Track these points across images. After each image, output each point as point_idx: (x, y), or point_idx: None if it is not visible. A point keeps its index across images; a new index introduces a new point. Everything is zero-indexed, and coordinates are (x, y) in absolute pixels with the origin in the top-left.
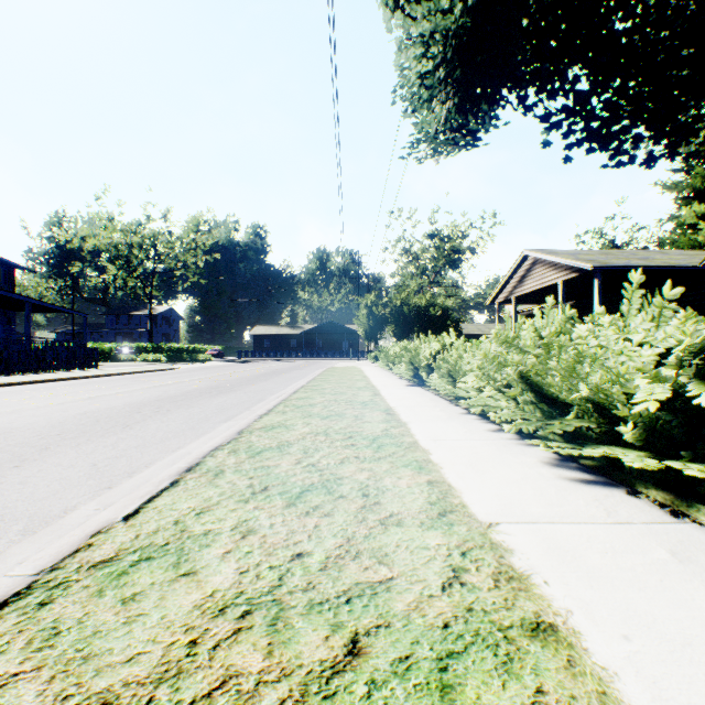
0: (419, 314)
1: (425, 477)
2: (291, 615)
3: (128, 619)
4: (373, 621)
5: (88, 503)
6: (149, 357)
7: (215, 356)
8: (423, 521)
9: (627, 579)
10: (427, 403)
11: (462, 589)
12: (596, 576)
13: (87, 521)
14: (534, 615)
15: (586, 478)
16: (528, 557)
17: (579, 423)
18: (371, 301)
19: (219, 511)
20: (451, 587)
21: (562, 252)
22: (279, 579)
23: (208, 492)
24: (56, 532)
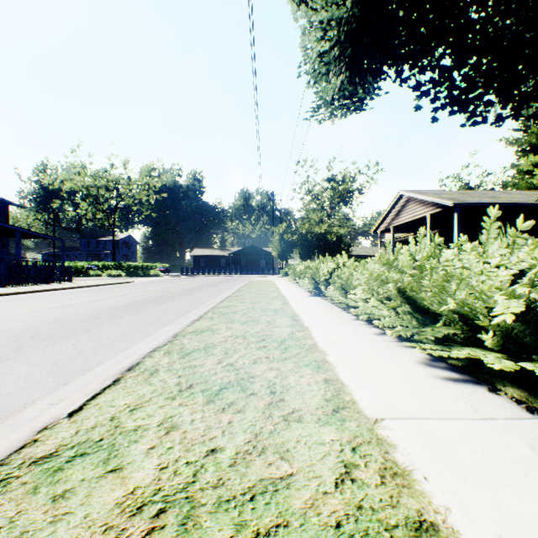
0: (319, 240)
1: (322, 376)
2: (200, 513)
3: (54, 518)
4: (274, 520)
5: (45, 398)
6: (112, 273)
7: (163, 272)
8: (320, 417)
9: (496, 475)
10: (325, 311)
11: (352, 486)
12: (469, 472)
13: (37, 417)
14: (417, 513)
15: (454, 376)
16: (409, 453)
17: (447, 330)
18: (283, 230)
19: (150, 408)
20: (343, 484)
21: (429, 192)
22: (193, 476)
23: (143, 390)
24: (13, 425)
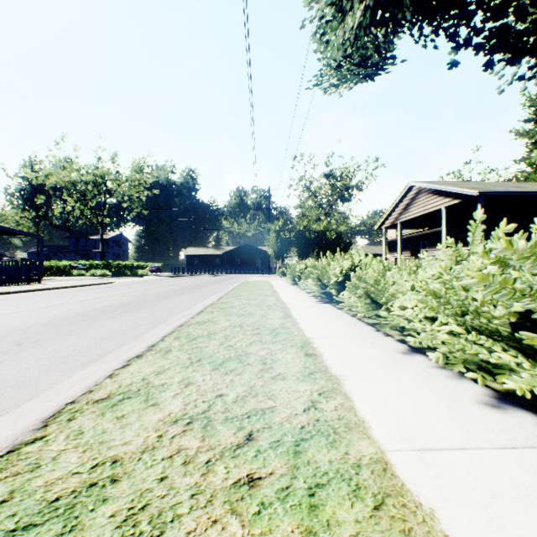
0: (318, 237)
1: None
2: None
3: None
4: None
5: None
6: (97, 272)
7: (154, 271)
8: None
9: None
10: (350, 331)
11: None
12: None
13: None
14: None
15: None
16: None
17: None
18: (279, 227)
19: None
20: None
21: (443, 183)
22: None
23: None
24: None
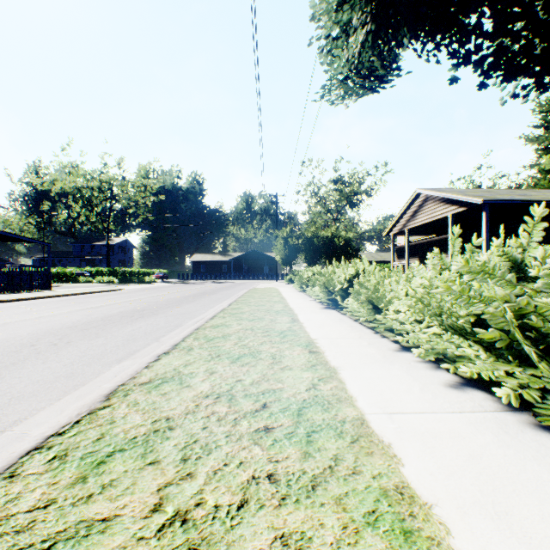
0: (326, 244)
1: None
2: None
3: None
4: None
5: None
6: (103, 279)
7: (160, 278)
8: None
9: None
10: (350, 333)
11: None
12: None
13: None
14: None
15: None
16: None
17: None
18: (287, 233)
19: None
20: None
21: (450, 190)
22: None
23: None
24: None
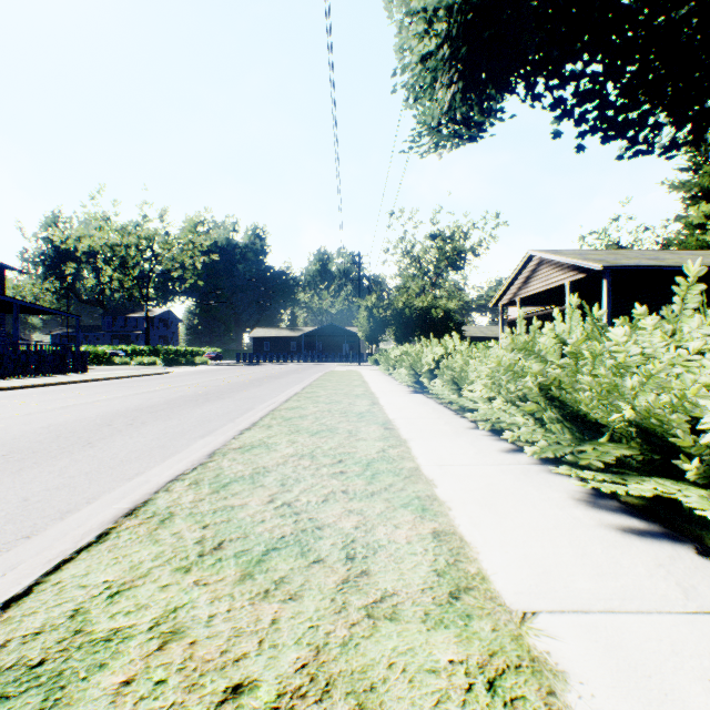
0: (420, 316)
1: (430, 525)
2: None
3: None
4: None
5: None
6: (144, 360)
7: (213, 359)
8: (428, 610)
9: None
10: (430, 414)
11: None
12: None
13: None
14: None
15: (636, 526)
16: (592, 693)
17: (619, 449)
18: (372, 303)
19: (144, 590)
20: None
21: (569, 252)
22: None
23: (141, 553)
24: None
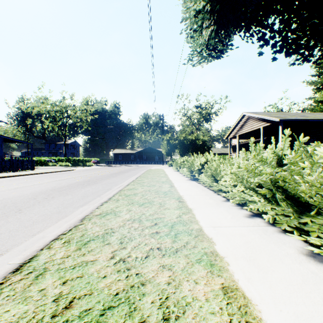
0: (191, 143)
1: (218, 280)
2: None
3: None
4: None
5: None
6: (63, 164)
7: (95, 163)
8: None
9: None
10: (201, 193)
11: None
12: None
13: None
14: None
15: None
16: None
17: None
18: (169, 137)
19: None
20: None
21: (262, 113)
22: None
23: (8, 314)
24: None
